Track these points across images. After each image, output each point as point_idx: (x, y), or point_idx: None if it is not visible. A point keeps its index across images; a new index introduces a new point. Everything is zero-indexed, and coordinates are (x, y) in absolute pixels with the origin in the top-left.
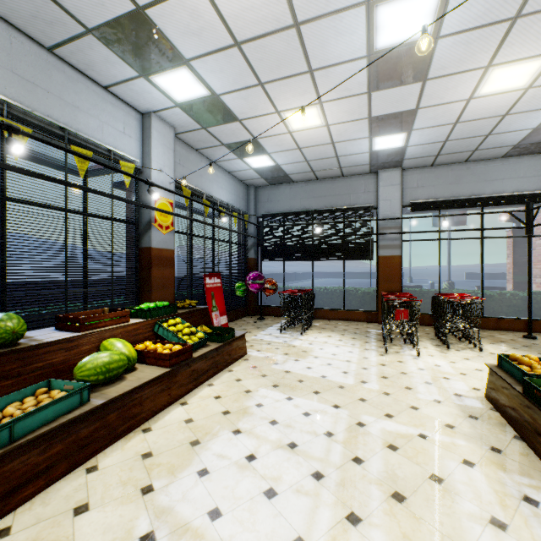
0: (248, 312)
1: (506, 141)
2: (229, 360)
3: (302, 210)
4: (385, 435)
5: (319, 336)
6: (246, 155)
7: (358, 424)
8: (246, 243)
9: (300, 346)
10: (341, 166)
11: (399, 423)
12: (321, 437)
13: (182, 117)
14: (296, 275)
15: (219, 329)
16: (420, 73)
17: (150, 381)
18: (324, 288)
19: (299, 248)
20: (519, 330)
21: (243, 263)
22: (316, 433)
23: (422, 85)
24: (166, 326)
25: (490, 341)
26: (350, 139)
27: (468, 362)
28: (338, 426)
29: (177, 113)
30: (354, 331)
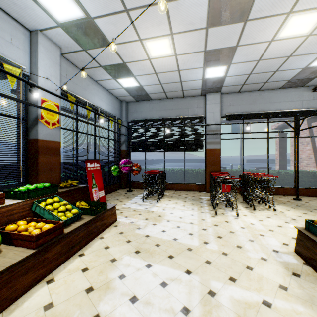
0: (121, 186)
1: (285, 77)
2: (101, 228)
3: (157, 118)
4: (235, 306)
5: (169, 203)
6: (118, 76)
7: (210, 293)
8: (120, 139)
9: (156, 211)
10: (183, 89)
11: (243, 289)
12: (179, 316)
13: (65, 37)
14: (153, 161)
15: (94, 203)
16: (244, 13)
17: (8, 268)
18: (171, 169)
19: (155, 143)
20: (289, 194)
21: (117, 153)
22: (174, 310)
23: (243, 25)
24: (44, 205)
25: (276, 203)
26: (190, 68)
27: (270, 220)
28: (193, 298)
29: (61, 34)
30: (192, 198)
